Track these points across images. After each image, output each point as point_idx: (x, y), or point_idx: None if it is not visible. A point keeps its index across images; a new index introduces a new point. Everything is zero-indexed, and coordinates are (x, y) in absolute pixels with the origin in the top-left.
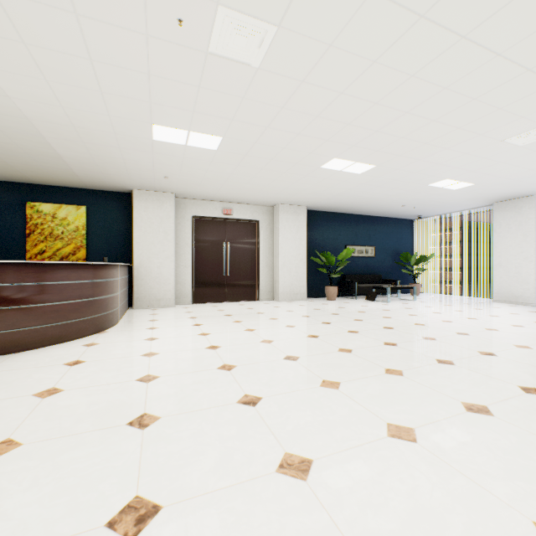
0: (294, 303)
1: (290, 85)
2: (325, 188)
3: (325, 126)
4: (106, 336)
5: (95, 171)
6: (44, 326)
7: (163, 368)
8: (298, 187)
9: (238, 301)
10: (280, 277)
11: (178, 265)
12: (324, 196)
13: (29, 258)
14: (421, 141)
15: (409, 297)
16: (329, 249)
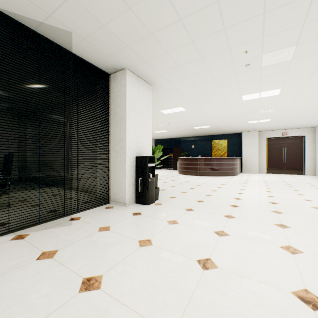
0: None
1: (285, 110)
2: None
3: (309, 110)
4: (235, 176)
5: (231, 130)
6: (222, 172)
7: (249, 181)
8: None
9: (291, 174)
10: None
11: (260, 158)
12: None
13: (212, 156)
14: None
15: None
16: None
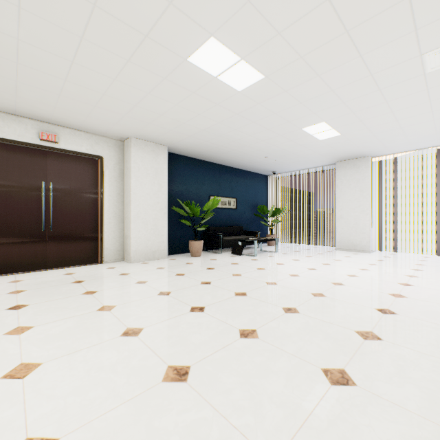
0: (151, 265)
1: None
2: (191, 116)
3: None
4: None
5: None
6: None
7: None
8: (154, 105)
9: (69, 266)
10: (133, 231)
11: None
12: (189, 130)
13: None
14: (346, 21)
15: (268, 248)
16: (193, 198)
